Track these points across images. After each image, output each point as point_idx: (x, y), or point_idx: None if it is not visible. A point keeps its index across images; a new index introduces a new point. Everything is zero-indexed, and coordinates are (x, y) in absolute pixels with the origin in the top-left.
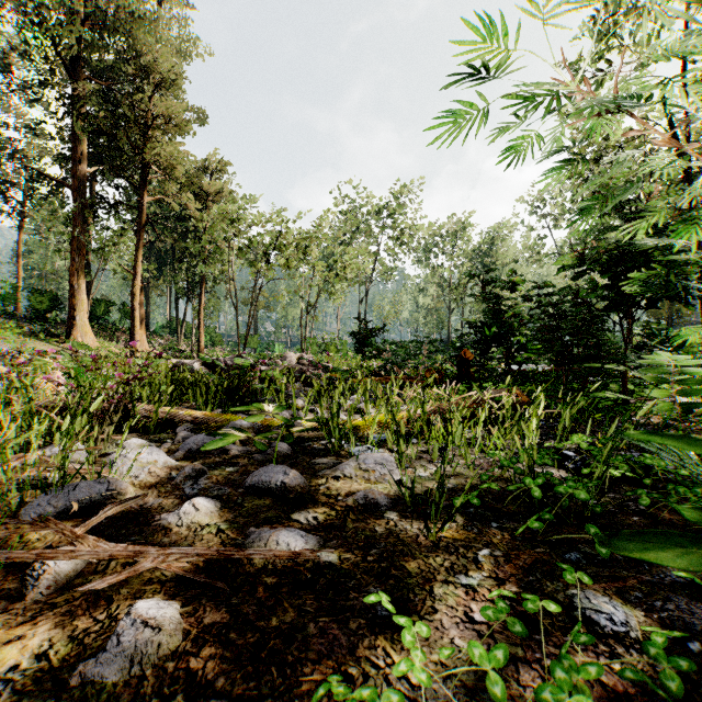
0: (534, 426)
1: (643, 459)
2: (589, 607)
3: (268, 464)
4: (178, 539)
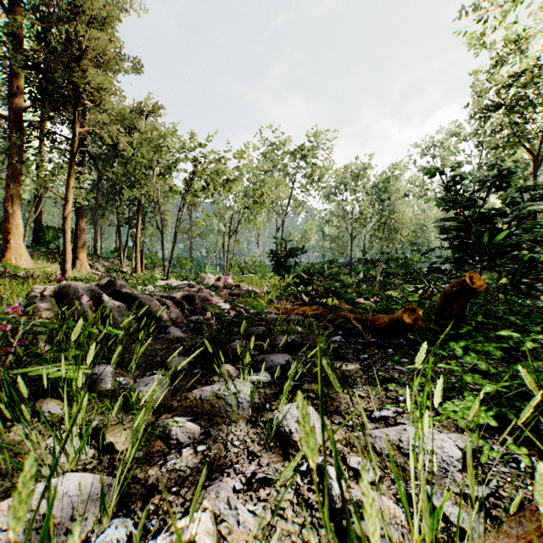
0: None
1: None
2: None
3: None
4: None
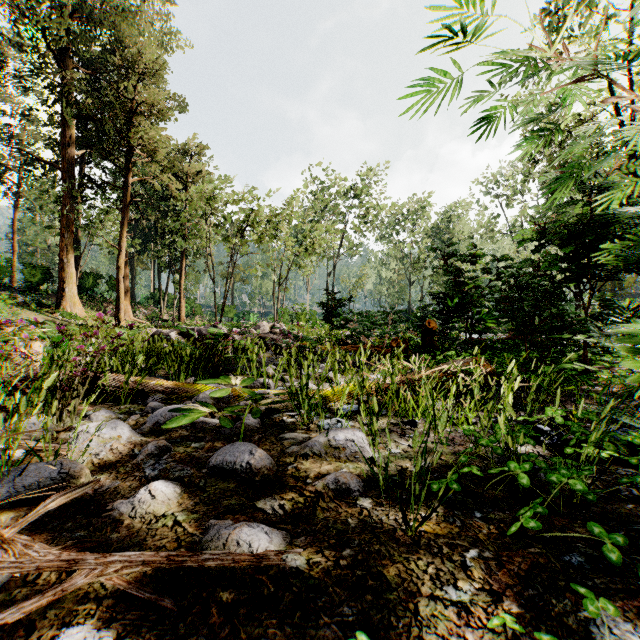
0: (510, 400)
1: (630, 438)
2: (611, 639)
3: (235, 439)
4: (128, 534)
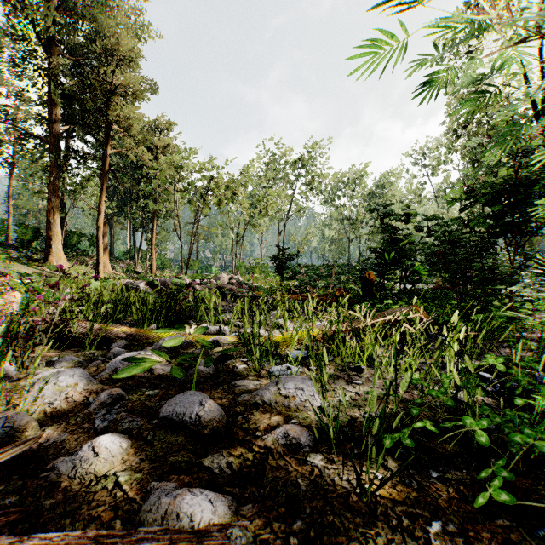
0: (456, 350)
1: None
2: None
3: (189, 385)
4: (63, 499)
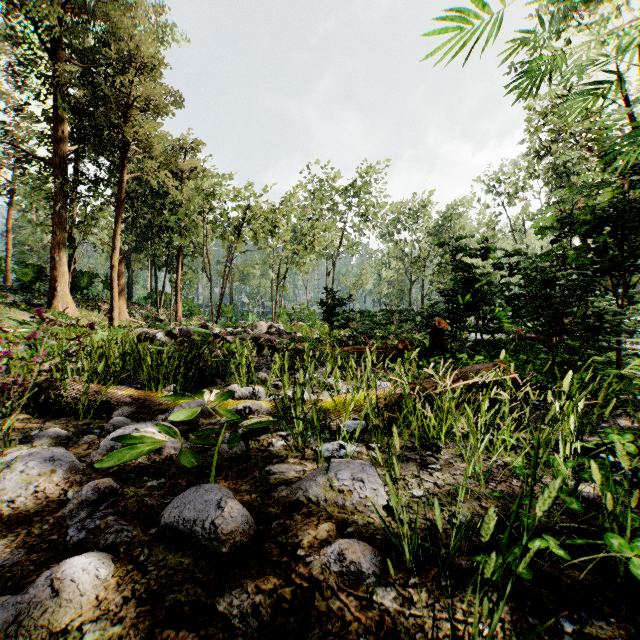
0: (573, 425)
1: None
2: None
3: (207, 472)
4: None
